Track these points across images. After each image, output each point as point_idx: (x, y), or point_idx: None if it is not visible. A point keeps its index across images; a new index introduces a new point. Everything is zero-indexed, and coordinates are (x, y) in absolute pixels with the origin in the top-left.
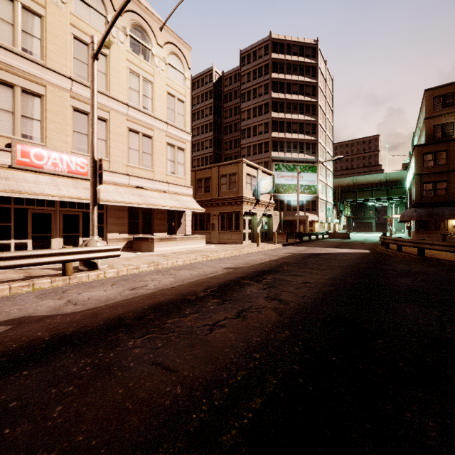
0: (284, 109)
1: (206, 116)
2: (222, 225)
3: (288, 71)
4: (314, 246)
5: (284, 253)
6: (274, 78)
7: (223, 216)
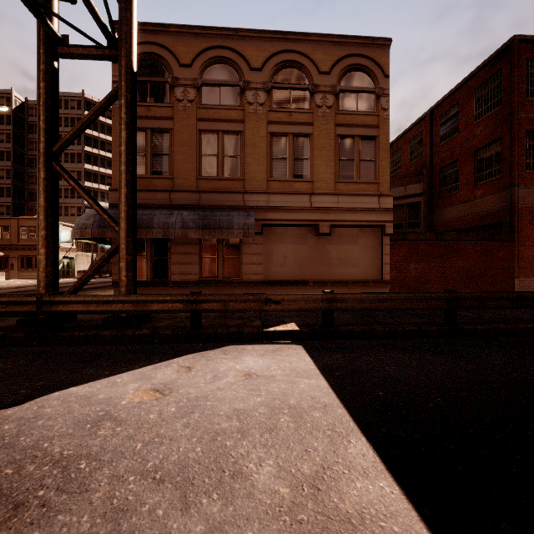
0: (98, 163)
1: (2, 142)
2: (22, 265)
3: (102, 131)
4: (101, 279)
5: (68, 281)
6: (87, 133)
7: (23, 258)
